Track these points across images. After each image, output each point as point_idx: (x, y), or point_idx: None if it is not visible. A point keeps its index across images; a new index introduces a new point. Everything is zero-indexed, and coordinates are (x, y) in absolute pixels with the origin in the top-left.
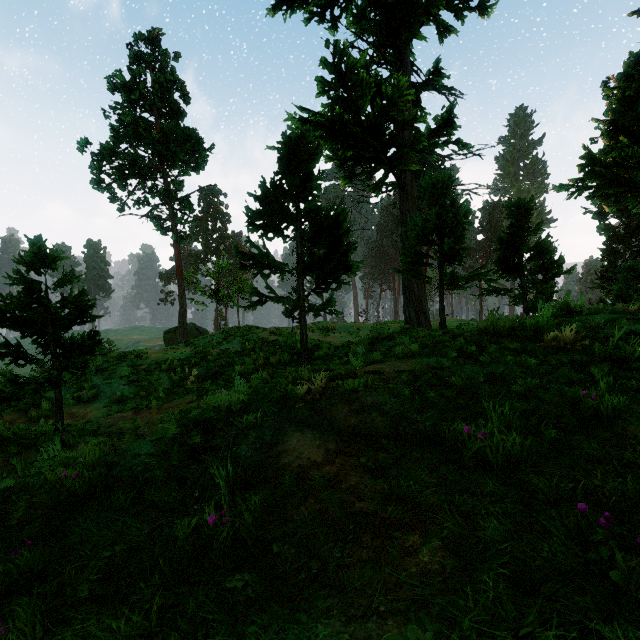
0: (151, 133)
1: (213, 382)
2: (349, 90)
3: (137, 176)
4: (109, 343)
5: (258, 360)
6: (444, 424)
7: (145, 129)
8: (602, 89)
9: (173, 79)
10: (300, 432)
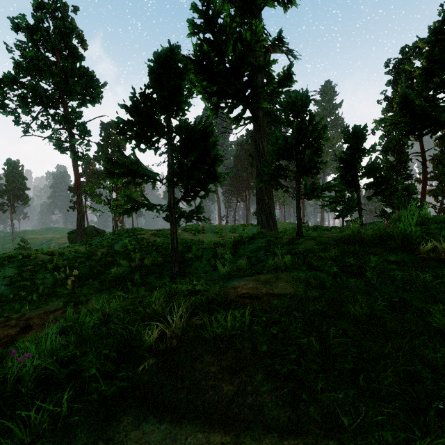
0: (51, 68)
1: (94, 281)
2: (215, 34)
3: (39, 104)
4: (23, 241)
5: (135, 260)
6: (369, 400)
7: (44, 63)
8: (385, 67)
9: (72, 27)
10: (139, 428)
